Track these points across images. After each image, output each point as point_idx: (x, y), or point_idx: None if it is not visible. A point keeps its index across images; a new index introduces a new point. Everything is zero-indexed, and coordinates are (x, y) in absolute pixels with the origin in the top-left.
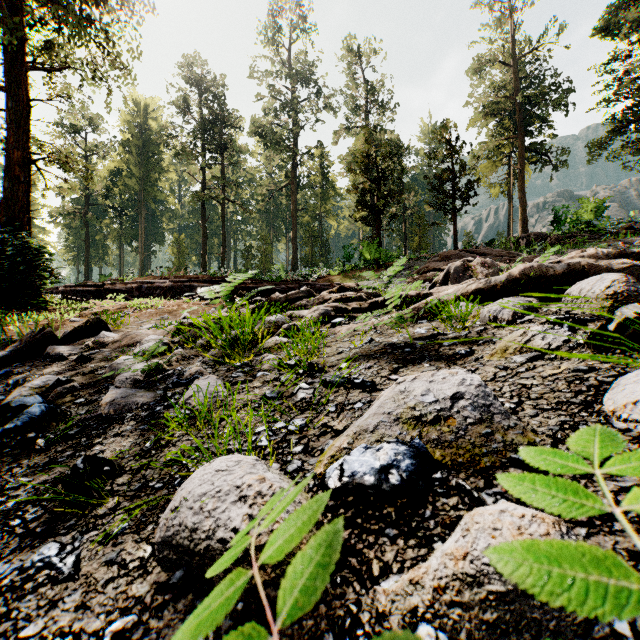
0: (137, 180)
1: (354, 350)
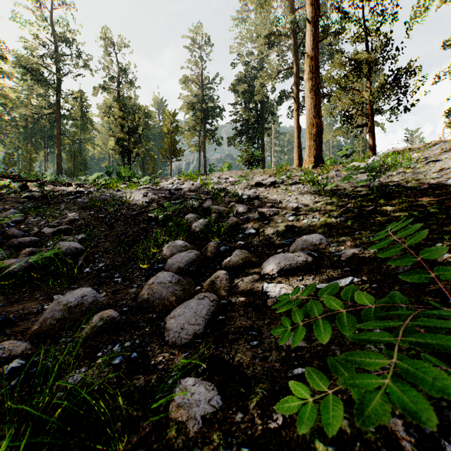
0: None
1: None
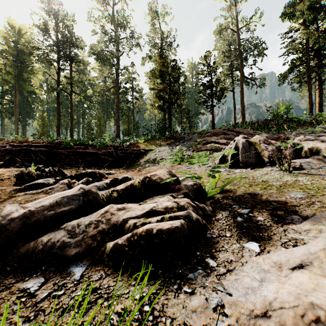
0: (13, 76)
1: None
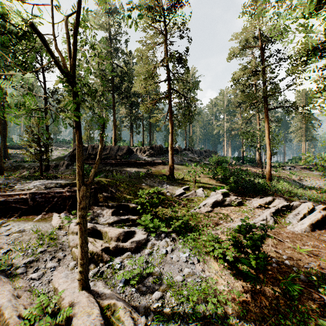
0: None
1: None
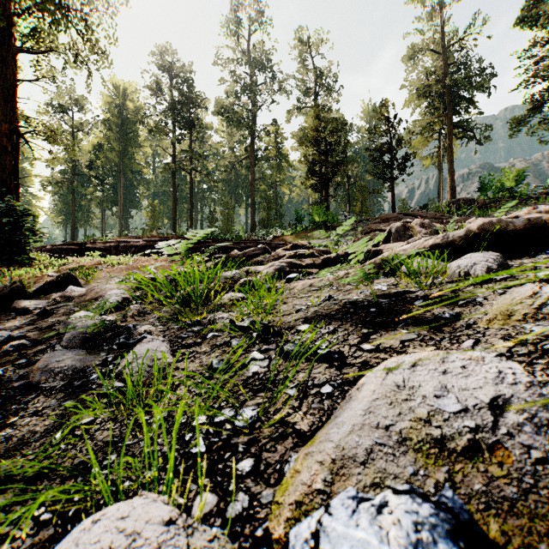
0: (117, 153)
1: (312, 308)
